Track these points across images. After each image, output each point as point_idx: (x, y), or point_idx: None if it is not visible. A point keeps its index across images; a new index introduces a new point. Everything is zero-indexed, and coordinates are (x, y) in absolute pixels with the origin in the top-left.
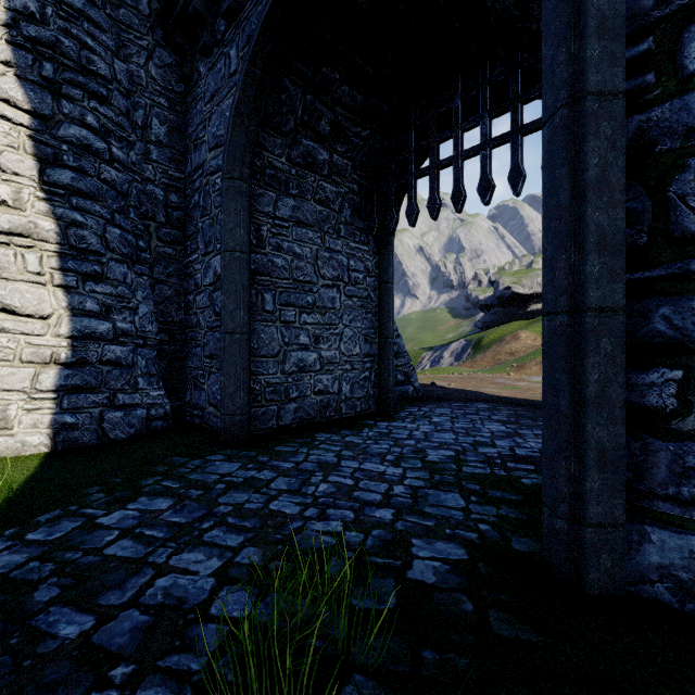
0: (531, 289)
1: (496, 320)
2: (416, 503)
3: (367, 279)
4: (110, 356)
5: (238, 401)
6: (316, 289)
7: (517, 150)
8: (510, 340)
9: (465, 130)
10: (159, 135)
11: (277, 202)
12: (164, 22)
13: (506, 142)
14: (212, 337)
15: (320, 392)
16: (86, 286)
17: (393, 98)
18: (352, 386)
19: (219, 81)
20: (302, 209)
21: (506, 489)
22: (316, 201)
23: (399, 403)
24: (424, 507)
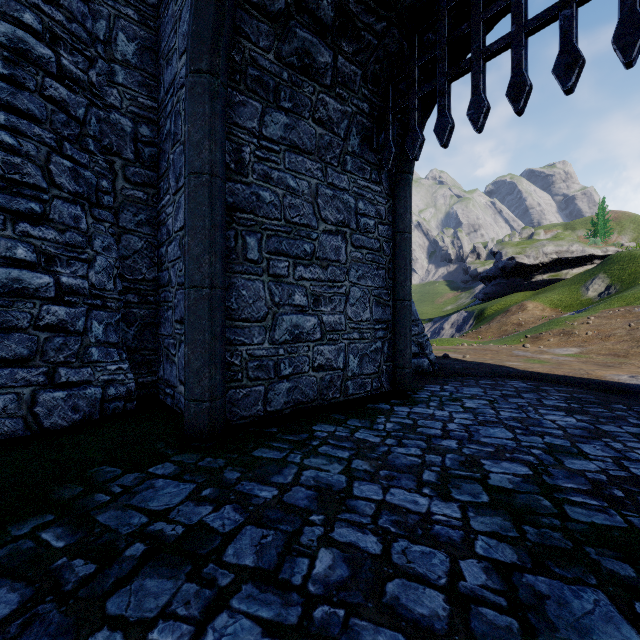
0: (536, 259)
1: (498, 292)
2: (531, 635)
3: (379, 227)
4: (49, 320)
5: (206, 381)
6: (315, 235)
7: None
8: (516, 311)
9: None
10: (126, 53)
11: (263, 116)
12: None
13: None
14: (182, 295)
15: (321, 367)
16: (17, 228)
17: None
18: (361, 359)
19: None
20: (297, 129)
21: None
22: (315, 121)
23: (414, 379)
24: None
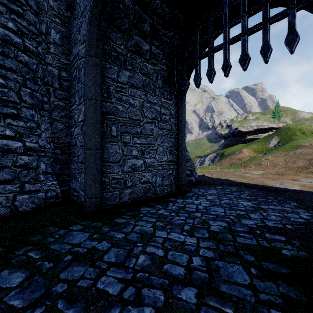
0: (247, 129)
1: (230, 144)
2: (212, 278)
3: (171, 119)
4: (21, 162)
5: (94, 189)
6: (142, 124)
7: (266, 33)
8: (238, 153)
9: (230, 27)
10: (55, 39)
11: (119, 73)
12: None
13: (258, 30)
14: (82, 151)
15: (145, 182)
16: (6, 121)
17: (187, 11)
18: (162, 178)
19: (85, 3)
20: (134, 77)
21: (274, 261)
22: (142, 74)
23: (187, 186)
24: (219, 284)
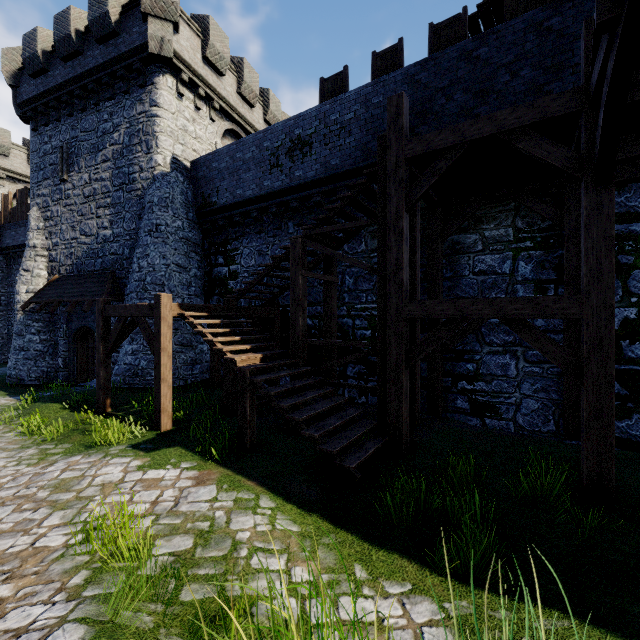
0: None
1: None
2: None
3: None
4: None
5: None
6: None
7: None
8: None
9: None
10: None
11: None
12: (0, 250)
13: None
14: None
15: None
16: None
17: None
18: None
19: None
20: None
21: None
22: None
23: None
24: None
